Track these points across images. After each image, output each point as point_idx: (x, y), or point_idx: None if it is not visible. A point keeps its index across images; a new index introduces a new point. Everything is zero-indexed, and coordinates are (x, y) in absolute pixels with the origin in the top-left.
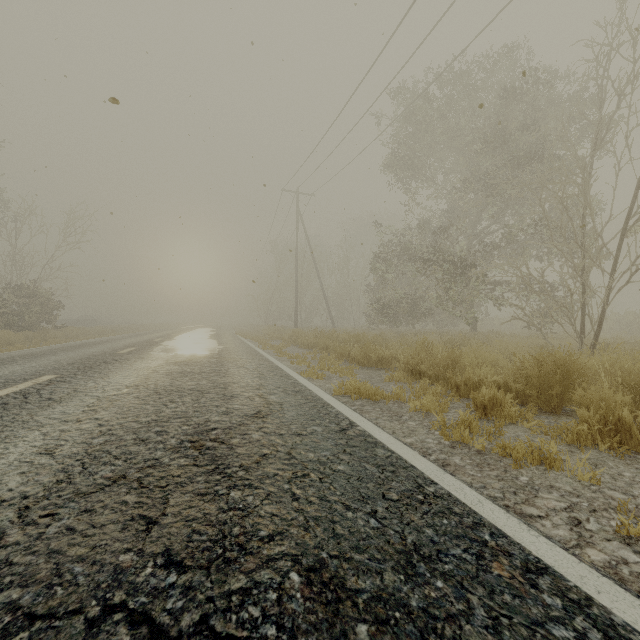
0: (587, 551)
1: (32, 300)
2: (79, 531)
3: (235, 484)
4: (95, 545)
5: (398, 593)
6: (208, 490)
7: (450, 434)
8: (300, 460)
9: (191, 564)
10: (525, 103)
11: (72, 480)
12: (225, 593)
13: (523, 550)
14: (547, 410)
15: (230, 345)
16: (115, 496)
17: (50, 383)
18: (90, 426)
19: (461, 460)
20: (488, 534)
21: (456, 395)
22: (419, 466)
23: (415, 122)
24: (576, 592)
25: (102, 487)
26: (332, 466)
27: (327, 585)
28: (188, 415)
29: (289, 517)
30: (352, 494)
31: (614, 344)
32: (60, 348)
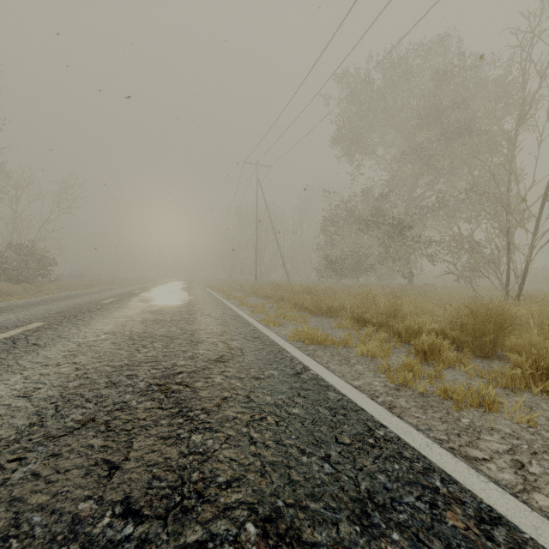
0: (534, 496)
1: (30, 257)
2: (43, 477)
3: (196, 427)
4: (57, 492)
5: (354, 547)
6: (171, 433)
7: (395, 377)
8: (258, 403)
9: (149, 513)
10: (456, 85)
11: (44, 423)
12: (180, 547)
13: (475, 498)
14: (481, 355)
15: (199, 296)
16: (82, 440)
17: (38, 330)
18: (68, 370)
19: (406, 402)
20: (439, 480)
21: (398, 341)
22: (368, 409)
23: (359, 102)
24: (533, 545)
25: (71, 430)
26: (287, 409)
27: (283, 538)
28: (157, 359)
29: (246, 462)
30: (307, 438)
31: (535, 295)
32: (52, 298)
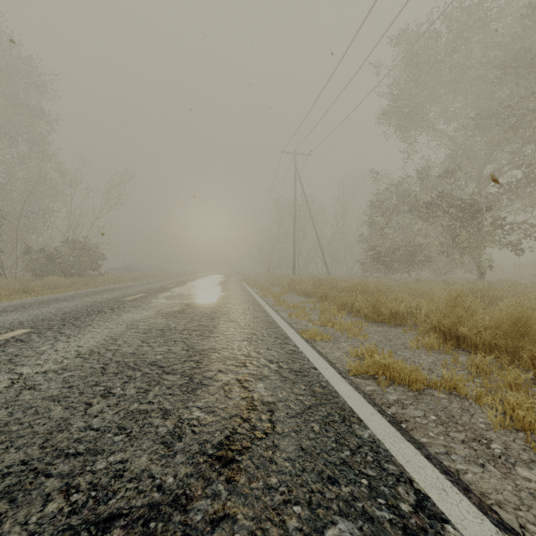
0: None
1: (82, 252)
2: None
3: None
4: None
5: None
6: None
7: None
8: None
9: None
10: None
11: None
12: None
13: None
14: None
15: (231, 292)
16: None
17: (4, 343)
18: None
19: None
20: None
21: None
22: None
23: (416, 65)
24: None
25: None
26: None
27: None
28: (98, 444)
29: None
30: None
31: None
32: (85, 293)
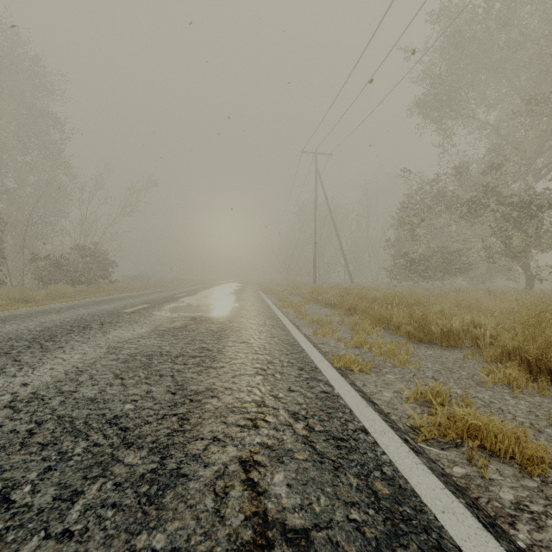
0: None
1: (91, 259)
2: None
3: None
4: None
5: None
6: None
7: None
8: None
9: None
10: None
11: None
12: None
13: None
14: None
15: (246, 302)
16: None
17: None
18: None
19: None
20: None
21: None
22: None
23: (455, 46)
24: None
25: None
26: None
27: None
28: None
29: None
30: None
31: None
32: (85, 303)
